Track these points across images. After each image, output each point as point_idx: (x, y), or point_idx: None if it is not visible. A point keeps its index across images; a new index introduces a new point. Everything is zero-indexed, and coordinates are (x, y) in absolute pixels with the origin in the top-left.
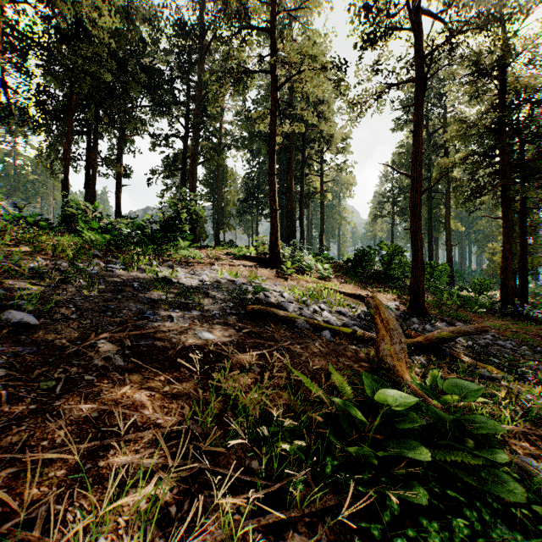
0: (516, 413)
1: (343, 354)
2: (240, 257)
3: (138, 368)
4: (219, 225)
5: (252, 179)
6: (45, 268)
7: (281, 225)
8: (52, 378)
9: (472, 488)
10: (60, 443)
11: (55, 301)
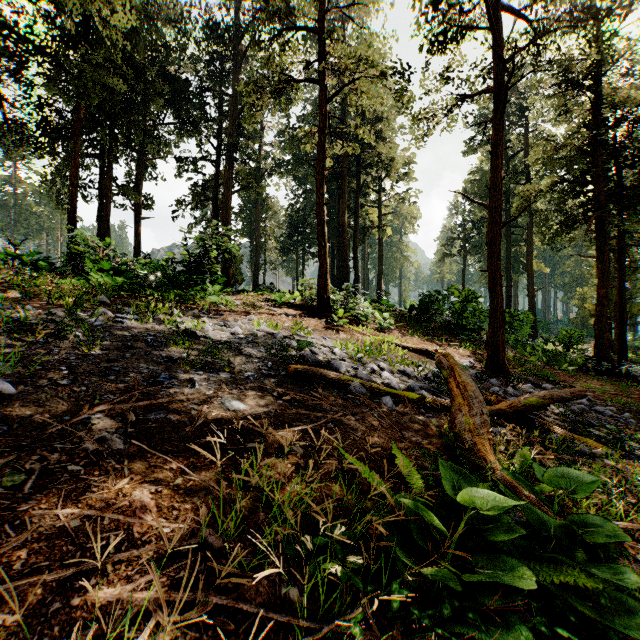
0: (628, 503)
1: (409, 427)
2: (281, 304)
3: (143, 453)
4: (258, 266)
5: (297, 212)
6: (36, 318)
7: (332, 266)
8: (23, 470)
9: (586, 617)
10: (20, 569)
11: (43, 362)
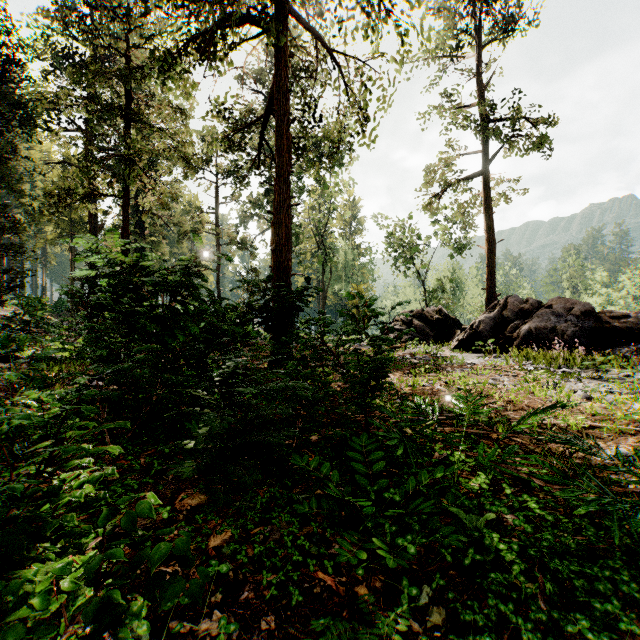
0: None
1: None
2: None
3: None
4: None
5: None
6: None
7: None
8: None
9: None
10: None
11: None
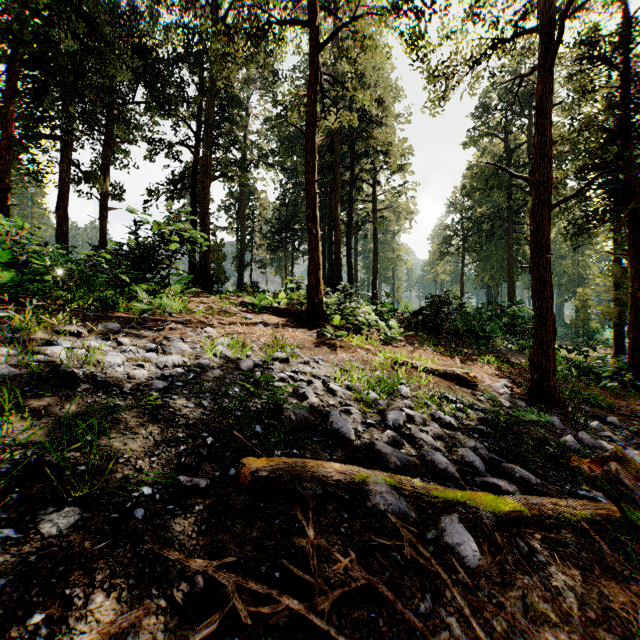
0: None
1: None
2: (261, 308)
3: None
4: (243, 264)
5: (286, 206)
6: None
7: (323, 265)
8: None
9: None
10: None
11: None
